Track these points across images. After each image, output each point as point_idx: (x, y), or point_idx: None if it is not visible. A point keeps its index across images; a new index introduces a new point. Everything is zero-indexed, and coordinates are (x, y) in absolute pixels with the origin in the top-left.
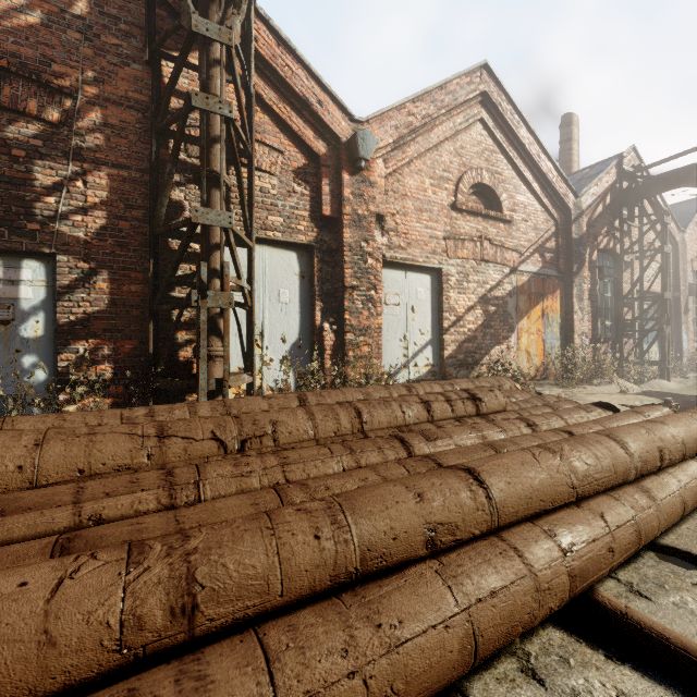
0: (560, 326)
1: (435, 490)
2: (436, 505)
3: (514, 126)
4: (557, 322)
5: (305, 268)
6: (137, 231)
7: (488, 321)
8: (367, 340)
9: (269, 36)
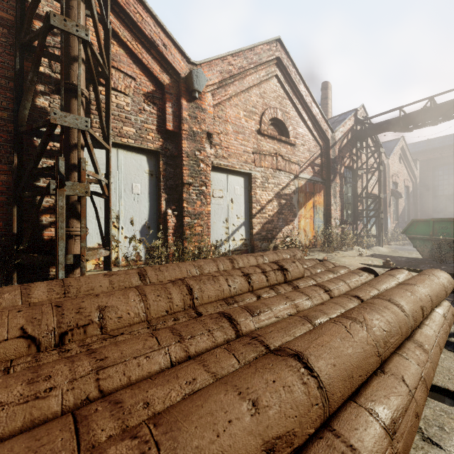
0: (323, 213)
1: (269, 392)
2: (272, 414)
3: (297, 83)
4: (321, 211)
5: (153, 168)
6: (2, 129)
7: (281, 210)
8: (200, 222)
9: None
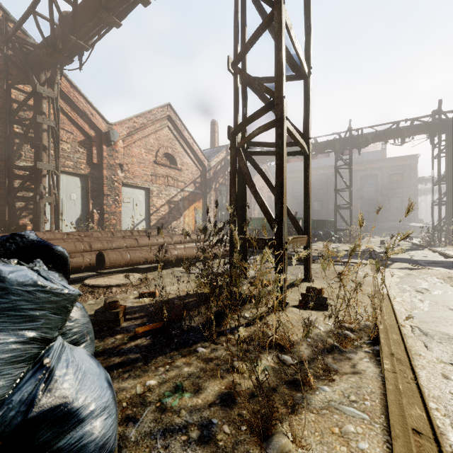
0: (202, 214)
1: (128, 240)
2: (127, 241)
3: (182, 131)
4: (201, 212)
5: (84, 185)
6: None
7: (171, 211)
8: (115, 217)
9: (67, 83)
